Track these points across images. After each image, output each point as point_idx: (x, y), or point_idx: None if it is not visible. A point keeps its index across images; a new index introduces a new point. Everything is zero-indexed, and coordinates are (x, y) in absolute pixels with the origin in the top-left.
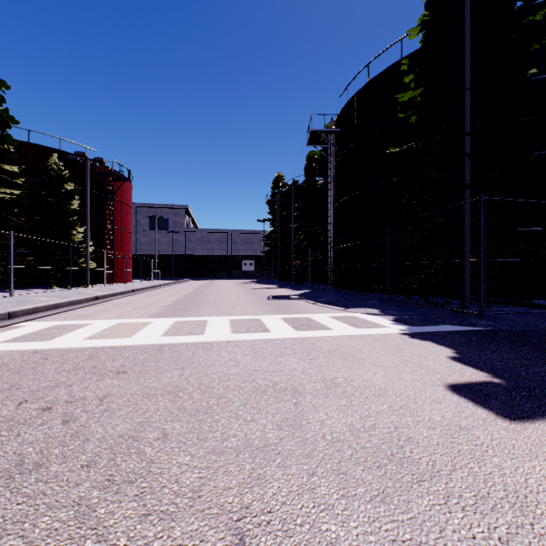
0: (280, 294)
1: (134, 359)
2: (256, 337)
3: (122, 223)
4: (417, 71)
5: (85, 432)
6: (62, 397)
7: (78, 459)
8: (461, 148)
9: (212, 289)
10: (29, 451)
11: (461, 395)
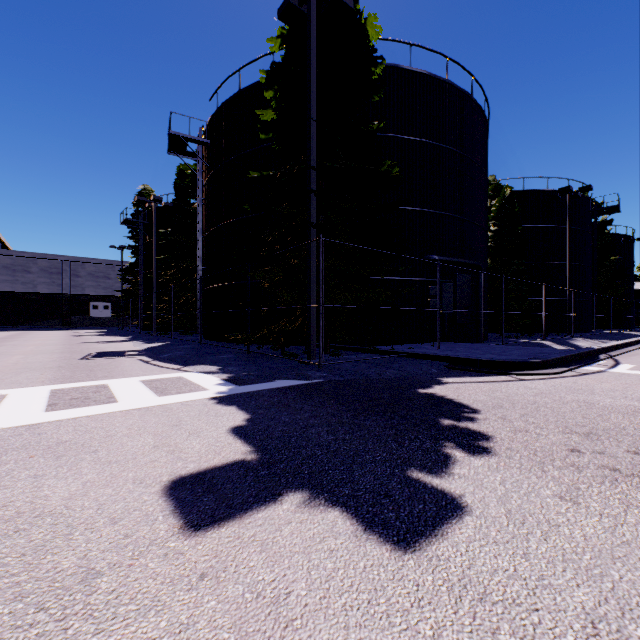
0: (114, 350)
1: None
2: None
3: None
4: (276, 88)
5: None
6: None
7: None
8: (309, 182)
9: None
10: None
11: (173, 496)
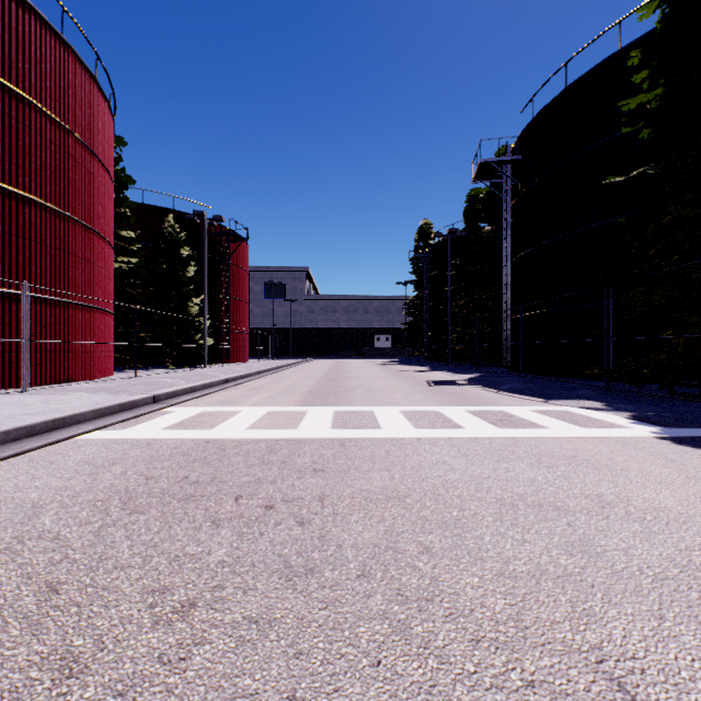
0: (441, 379)
1: (321, 455)
2: (450, 434)
3: (238, 292)
4: (654, 64)
5: (331, 536)
6: (276, 495)
7: (346, 567)
8: None
9: (348, 371)
10: (287, 553)
11: None
